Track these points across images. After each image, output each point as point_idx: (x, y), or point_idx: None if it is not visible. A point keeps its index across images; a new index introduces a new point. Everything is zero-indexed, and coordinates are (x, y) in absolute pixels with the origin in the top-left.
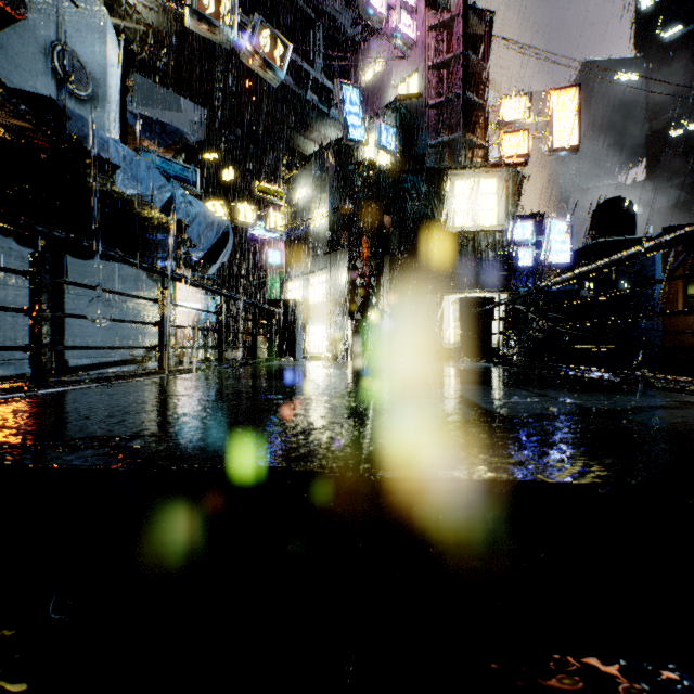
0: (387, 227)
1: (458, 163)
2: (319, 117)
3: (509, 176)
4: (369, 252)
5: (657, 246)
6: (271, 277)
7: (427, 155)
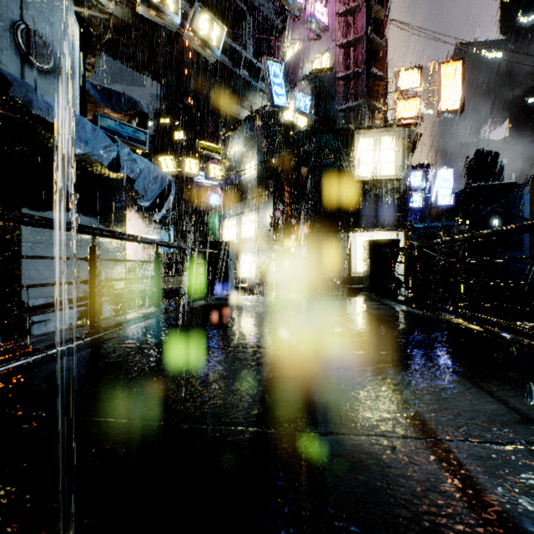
0: (304, 176)
1: (362, 124)
2: (249, 89)
3: (405, 134)
4: (289, 197)
5: None
6: (212, 215)
7: (337, 118)
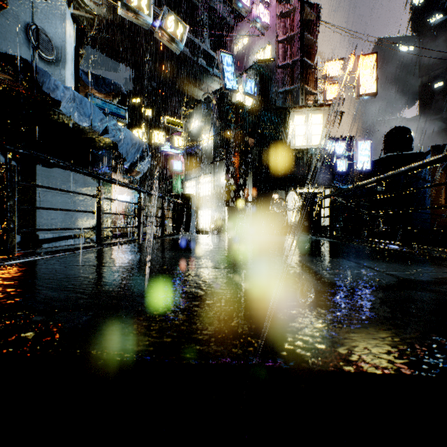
0: (251, 146)
1: (297, 104)
2: (206, 75)
3: (330, 112)
4: (239, 162)
5: (443, 158)
6: (175, 178)
7: (277, 99)
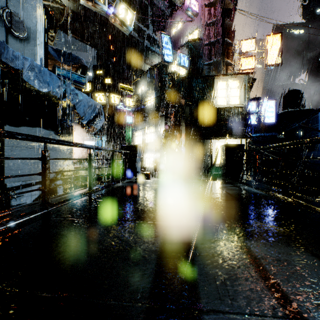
0: (183, 105)
1: (219, 73)
2: (150, 52)
3: (245, 79)
4: (175, 118)
5: None
6: (128, 129)
7: (204, 69)
